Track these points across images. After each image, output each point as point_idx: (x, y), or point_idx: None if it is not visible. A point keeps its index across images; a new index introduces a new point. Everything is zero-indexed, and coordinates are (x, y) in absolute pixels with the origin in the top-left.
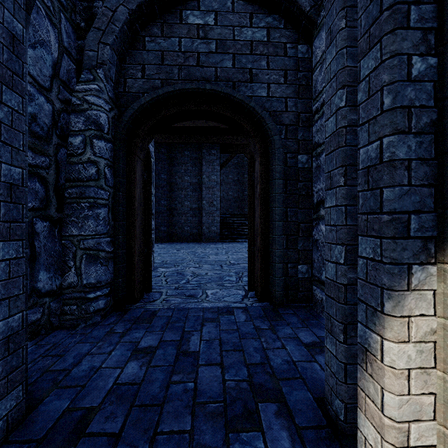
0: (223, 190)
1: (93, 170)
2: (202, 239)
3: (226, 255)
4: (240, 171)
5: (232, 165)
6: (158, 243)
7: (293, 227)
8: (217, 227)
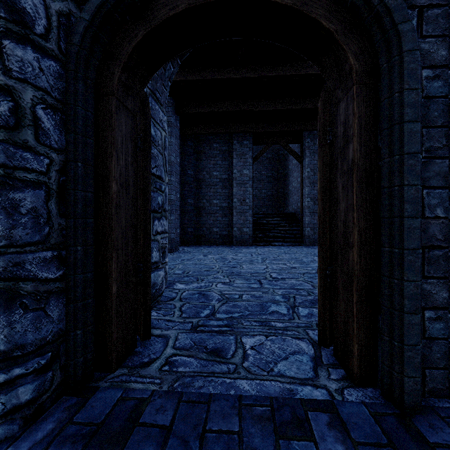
0: (256, 187)
1: (2, 106)
2: (233, 242)
3: (263, 263)
4: (274, 166)
5: (265, 160)
6: (184, 246)
7: (436, 229)
8: (250, 228)
